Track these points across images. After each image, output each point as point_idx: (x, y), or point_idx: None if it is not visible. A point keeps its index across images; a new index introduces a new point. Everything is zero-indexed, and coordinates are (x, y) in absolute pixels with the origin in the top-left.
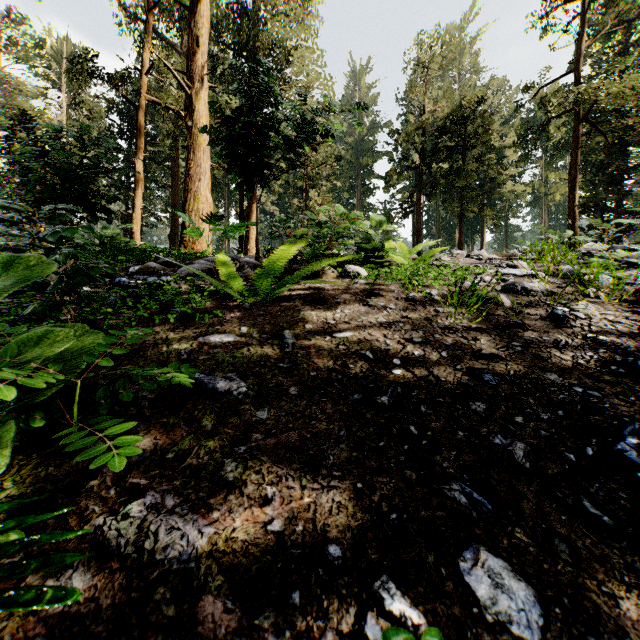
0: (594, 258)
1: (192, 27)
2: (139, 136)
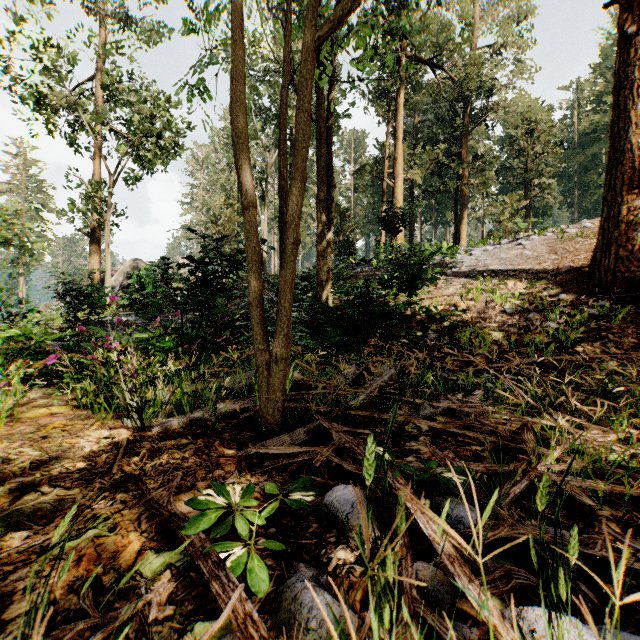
0: (465, 246)
1: (395, 153)
2: (383, 195)
